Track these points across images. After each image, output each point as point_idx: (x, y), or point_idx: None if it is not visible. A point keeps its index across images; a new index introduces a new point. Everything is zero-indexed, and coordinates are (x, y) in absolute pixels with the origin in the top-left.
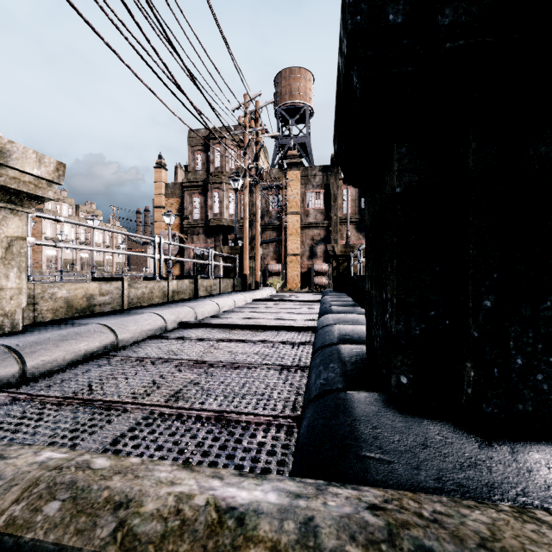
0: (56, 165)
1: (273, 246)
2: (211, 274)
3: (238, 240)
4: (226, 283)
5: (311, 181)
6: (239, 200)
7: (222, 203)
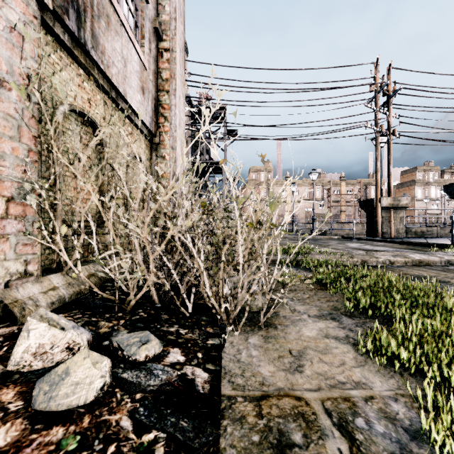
0: (410, 198)
1: None
2: None
3: None
4: None
5: None
6: None
7: None
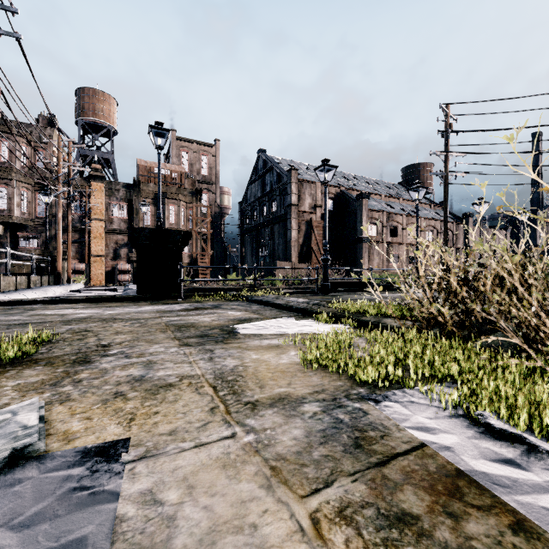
0: (2, 228)
1: (76, 246)
2: (34, 272)
3: (32, 238)
4: (44, 279)
5: (116, 194)
6: (33, 199)
7: (11, 199)
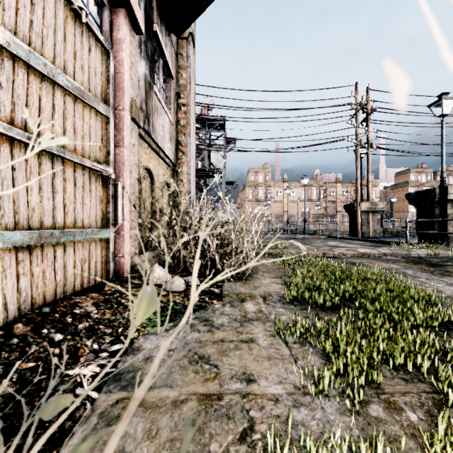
0: (386, 203)
1: None
2: None
3: None
4: None
5: None
6: None
7: None
